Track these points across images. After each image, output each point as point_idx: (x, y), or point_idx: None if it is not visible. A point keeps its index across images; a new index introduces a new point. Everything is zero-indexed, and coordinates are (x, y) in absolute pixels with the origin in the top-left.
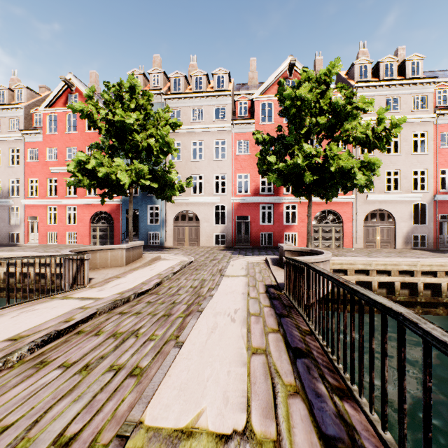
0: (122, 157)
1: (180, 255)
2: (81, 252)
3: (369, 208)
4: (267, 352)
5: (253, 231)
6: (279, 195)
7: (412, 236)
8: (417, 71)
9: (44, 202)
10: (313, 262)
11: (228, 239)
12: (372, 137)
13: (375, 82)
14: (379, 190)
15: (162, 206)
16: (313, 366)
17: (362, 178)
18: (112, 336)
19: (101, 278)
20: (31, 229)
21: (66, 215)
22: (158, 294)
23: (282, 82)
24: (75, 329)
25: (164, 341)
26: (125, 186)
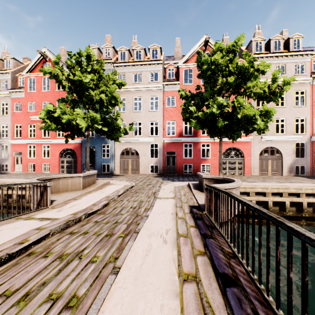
0: (82, 108)
1: (125, 180)
2: (47, 179)
3: (263, 146)
4: (197, 279)
5: (178, 163)
6: (197, 137)
7: (294, 167)
8: (298, 46)
9: (26, 142)
10: (228, 189)
11: (160, 169)
12: (268, 93)
13: (267, 54)
14: (270, 133)
15: (111, 144)
16: (244, 297)
17: (261, 123)
18: (58, 258)
19: (62, 200)
20: (17, 162)
21: (41, 151)
22: (105, 214)
23: (200, 52)
24: (27, 250)
25: (103, 263)
26: (83, 129)
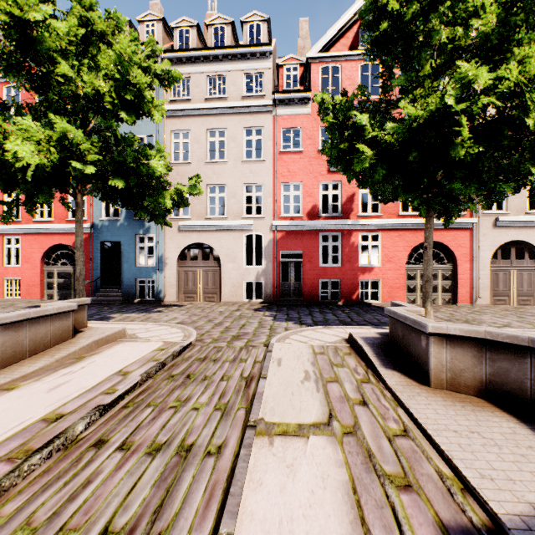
0: None
1: (174, 324)
2: None
3: (499, 240)
4: None
5: (307, 277)
6: (351, 218)
7: None
8: None
9: None
10: None
11: (267, 290)
12: None
13: None
14: (516, 209)
15: (158, 235)
16: None
17: None
18: None
19: None
20: None
21: (2, 252)
22: None
23: None
24: None
25: None
26: (30, 174)
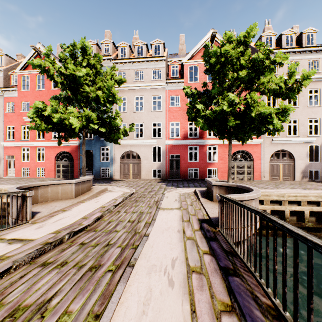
0: (78, 107)
1: (124, 187)
2: (32, 187)
3: (274, 149)
4: None
5: (182, 167)
6: (203, 139)
7: (308, 171)
8: (311, 41)
9: (19, 144)
10: (247, 200)
11: (163, 173)
12: (284, 89)
13: (279, 49)
14: (281, 135)
15: (111, 147)
16: None
17: (278, 123)
18: (9, 316)
19: (47, 212)
20: (9, 166)
21: (36, 155)
22: (96, 231)
23: (208, 44)
24: None
25: None
26: (76, 130)
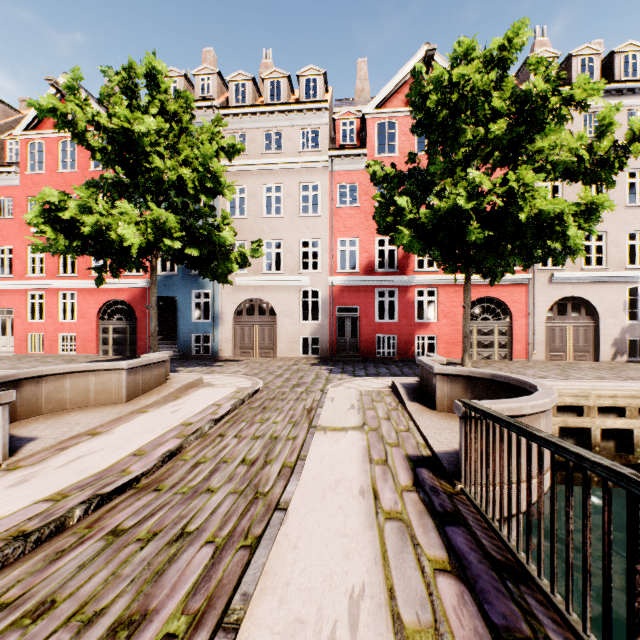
0: (144, 206)
1: (240, 375)
2: (26, 379)
3: (555, 295)
4: None
5: (364, 332)
6: (407, 274)
7: (627, 341)
8: (633, 69)
9: (22, 285)
10: (529, 414)
11: (323, 346)
12: (588, 163)
13: (566, 86)
14: (571, 265)
15: (215, 291)
16: None
17: (578, 235)
18: None
19: (53, 438)
20: (3, 330)
21: (58, 307)
22: (159, 489)
23: (420, 69)
24: None
25: None
26: (133, 251)
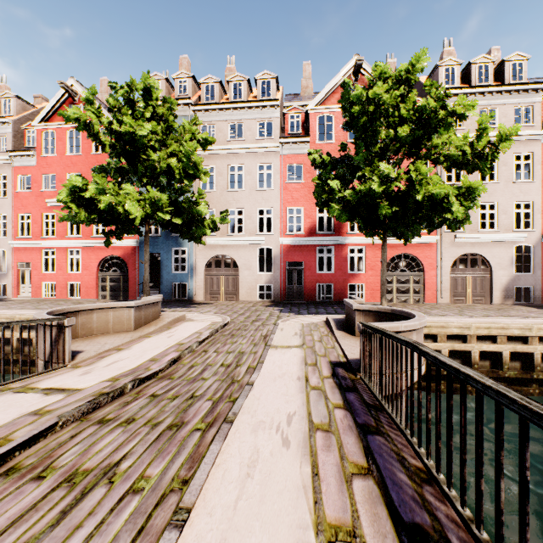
0: (137, 184)
1: (212, 313)
2: (69, 312)
3: (457, 252)
4: (357, 540)
5: (307, 281)
6: (342, 235)
7: (514, 288)
8: (519, 74)
9: (38, 244)
10: (404, 331)
11: (276, 292)
12: (471, 155)
13: (466, 88)
14: (470, 229)
15: (190, 249)
16: None
17: (459, 210)
18: (66, 481)
19: (94, 351)
20: (23, 279)
21: (66, 261)
22: (172, 378)
23: (348, 83)
24: (5, 462)
25: (158, 495)
26: (136, 221)
